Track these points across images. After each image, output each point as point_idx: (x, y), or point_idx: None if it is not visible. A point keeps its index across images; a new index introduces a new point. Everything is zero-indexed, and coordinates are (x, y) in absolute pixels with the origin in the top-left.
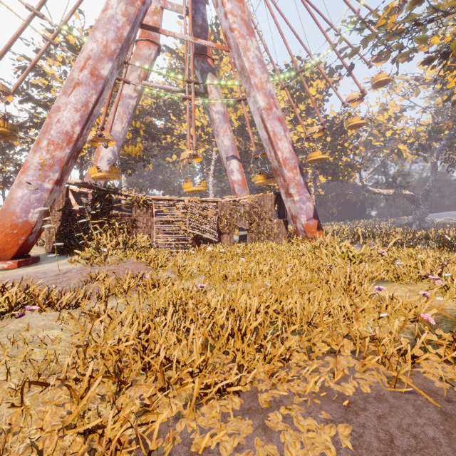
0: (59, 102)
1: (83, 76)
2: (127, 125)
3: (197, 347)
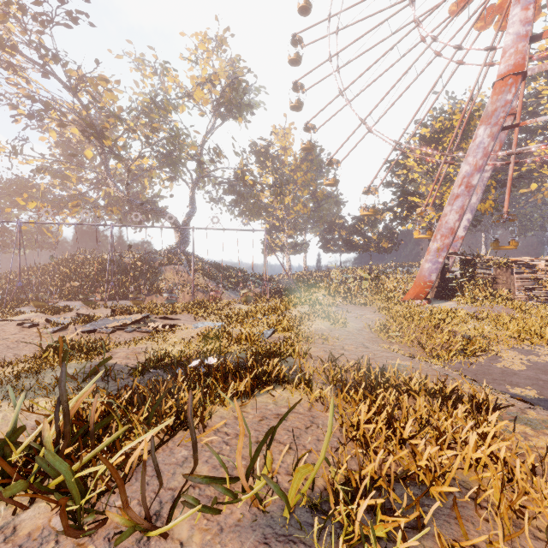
0: (445, 211)
1: (460, 191)
2: (481, 195)
3: None
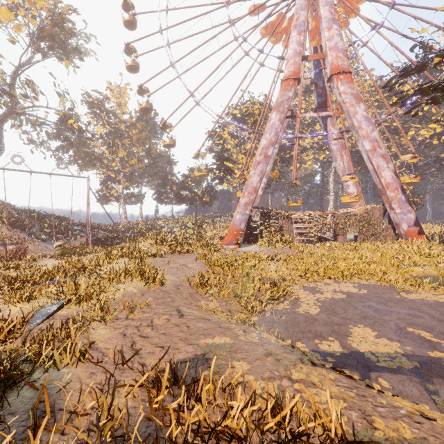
0: (251, 173)
1: (261, 159)
2: (272, 165)
3: (322, 269)
